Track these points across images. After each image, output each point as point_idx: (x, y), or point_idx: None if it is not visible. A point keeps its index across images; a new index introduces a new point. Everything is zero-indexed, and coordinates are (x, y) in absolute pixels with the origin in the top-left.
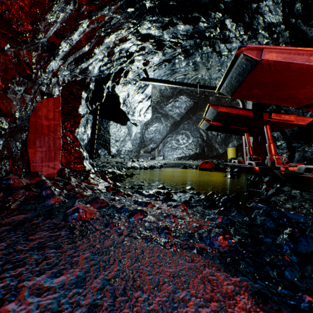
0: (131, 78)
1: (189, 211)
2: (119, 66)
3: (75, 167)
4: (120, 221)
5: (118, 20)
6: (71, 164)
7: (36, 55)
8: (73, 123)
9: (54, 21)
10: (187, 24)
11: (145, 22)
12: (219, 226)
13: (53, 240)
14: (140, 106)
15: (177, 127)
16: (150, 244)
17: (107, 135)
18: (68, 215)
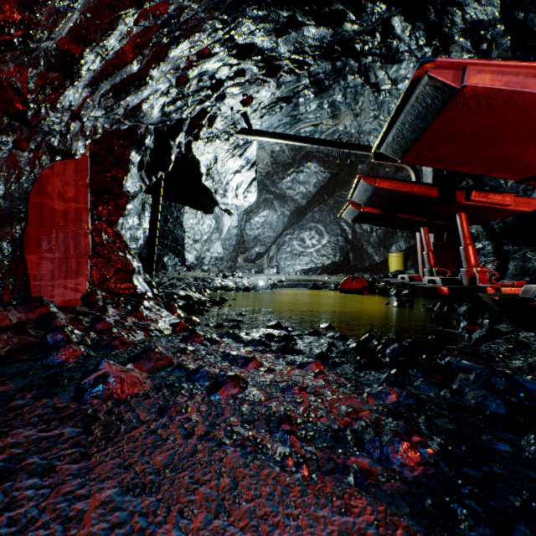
0: (220, 130)
1: (329, 375)
2: (199, 106)
3: (117, 289)
4: (192, 401)
5: (193, 14)
6: (110, 282)
7: (35, 76)
8: (114, 208)
9: (67, 7)
10: (322, 26)
11: (245, 20)
12: (393, 411)
13: (41, 450)
14: (237, 180)
15: (302, 217)
16: (251, 461)
17: (180, 230)
18: (84, 389)
